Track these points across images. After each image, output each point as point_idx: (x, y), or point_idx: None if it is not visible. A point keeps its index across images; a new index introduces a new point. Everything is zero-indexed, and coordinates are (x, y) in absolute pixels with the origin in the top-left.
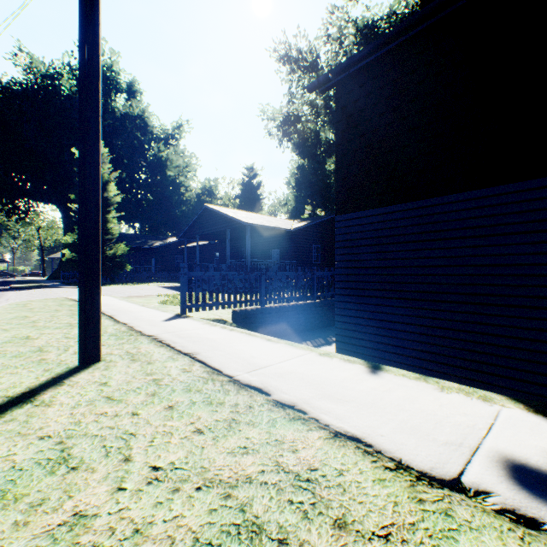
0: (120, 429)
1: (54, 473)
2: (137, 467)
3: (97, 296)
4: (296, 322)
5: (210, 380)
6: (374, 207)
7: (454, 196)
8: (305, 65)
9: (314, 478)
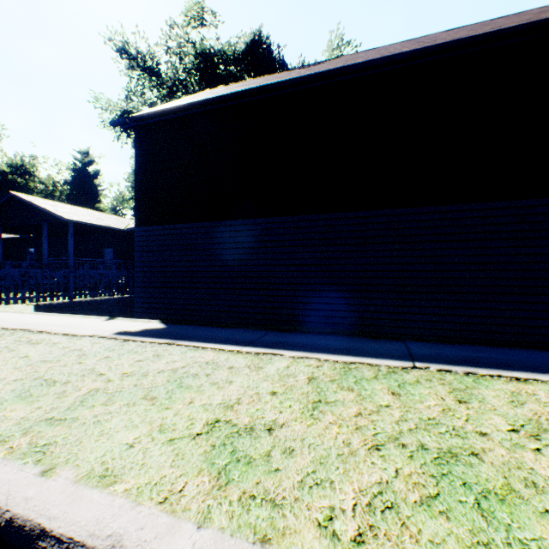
0: None
1: None
2: None
3: None
4: (109, 314)
5: None
6: (161, 224)
7: (202, 223)
8: (146, 66)
9: (32, 340)
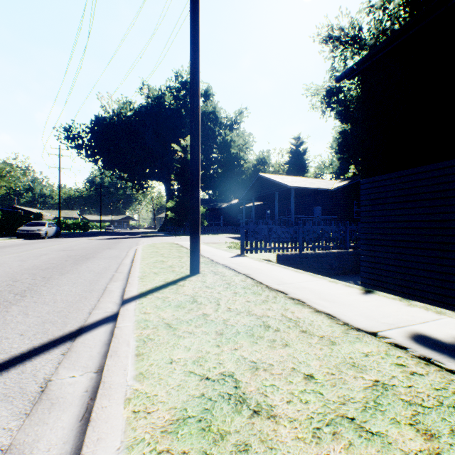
0: (213, 296)
1: (193, 304)
2: (222, 307)
3: (198, 238)
4: (329, 267)
5: (255, 286)
6: (396, 170)
7: None
8: (347, 40)
9: (298, 320)
